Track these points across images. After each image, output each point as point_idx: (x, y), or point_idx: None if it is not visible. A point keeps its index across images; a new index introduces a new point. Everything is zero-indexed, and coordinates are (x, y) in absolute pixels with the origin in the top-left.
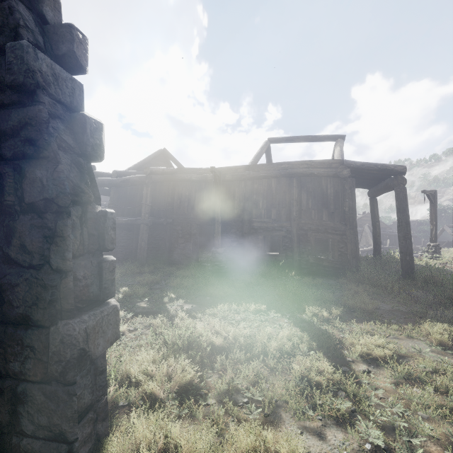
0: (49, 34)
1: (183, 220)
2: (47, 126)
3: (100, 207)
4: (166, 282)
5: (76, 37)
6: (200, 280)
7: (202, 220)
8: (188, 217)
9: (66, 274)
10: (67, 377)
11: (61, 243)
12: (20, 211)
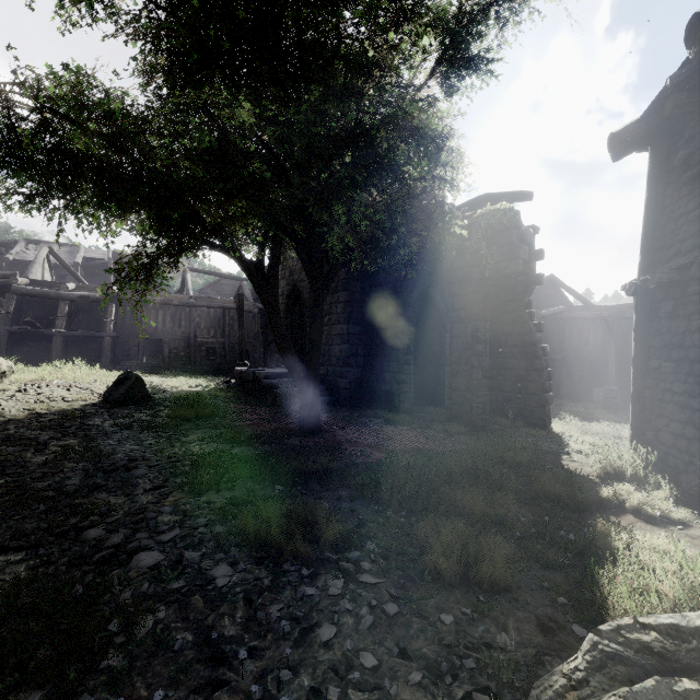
0: (534, 325)
1: (574, 357)
2: (538, 352)
3: (548, 369)
4: (559, 408)
5: (541, 325)
6: (590, 410)
7: (597, 358)
8: (580, 355)
9: (544, 384)
10: (545, 405)
11: (542, 378)
12: (532, 370)
